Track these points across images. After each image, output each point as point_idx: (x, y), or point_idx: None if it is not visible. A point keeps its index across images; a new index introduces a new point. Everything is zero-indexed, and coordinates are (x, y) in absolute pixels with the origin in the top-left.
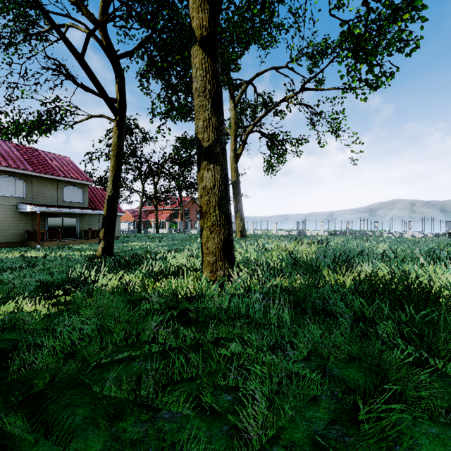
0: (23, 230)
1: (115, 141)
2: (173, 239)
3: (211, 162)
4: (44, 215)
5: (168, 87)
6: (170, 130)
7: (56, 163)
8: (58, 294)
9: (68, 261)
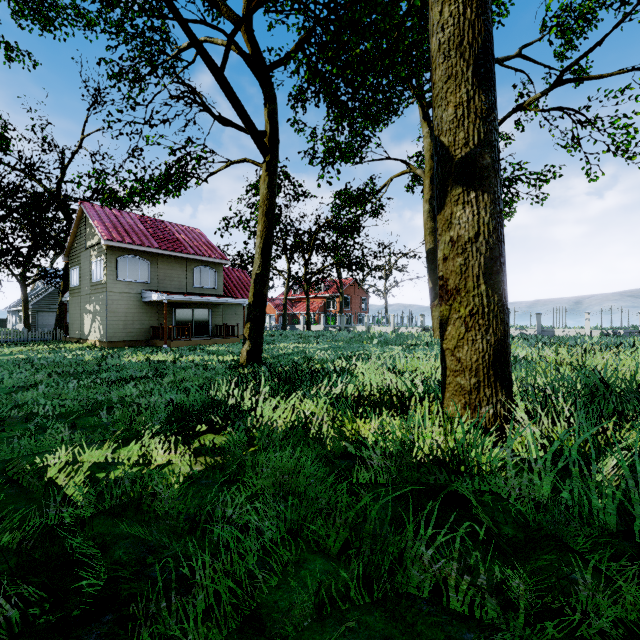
0: (148, 325)
1: (265, 193)
2: (335, 340)
3: (470, 187)
4: (171, 305)
5: (335, 107)
6: (339, 173)
7: (184, 237)
8: (200, 429)
9: (204, 369)
